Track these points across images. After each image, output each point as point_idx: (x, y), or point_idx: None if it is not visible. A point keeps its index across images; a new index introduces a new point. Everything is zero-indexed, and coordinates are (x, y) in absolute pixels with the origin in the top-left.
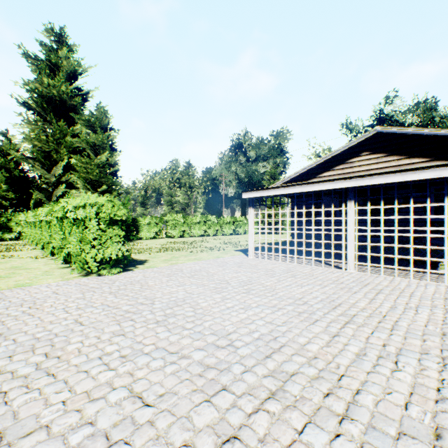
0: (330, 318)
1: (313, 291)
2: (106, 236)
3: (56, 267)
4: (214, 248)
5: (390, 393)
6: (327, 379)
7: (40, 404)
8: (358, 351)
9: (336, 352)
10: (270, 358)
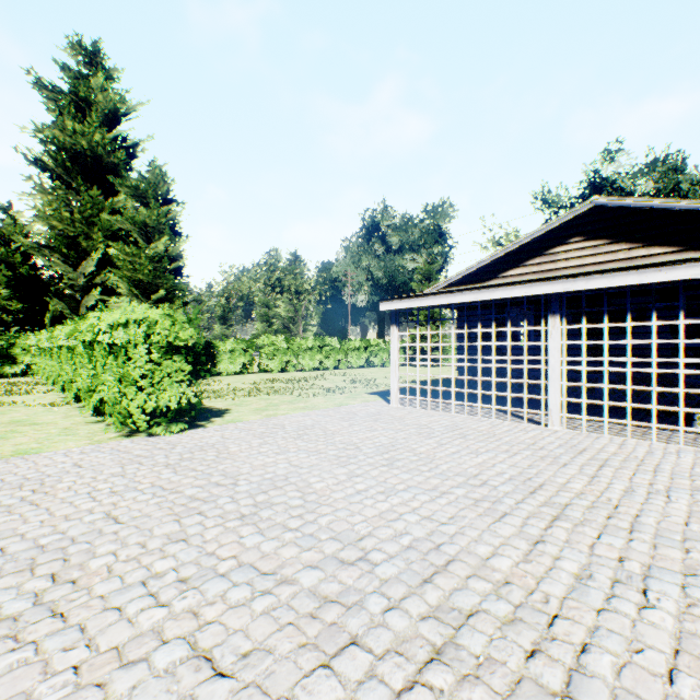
0: (527, 509)
1: (497, 462)
2: (162, 372)
3: (82, 422)
4: (335, 389)
5: (641, 651)
6: (529, 623)
7: (34, 673)
8: (578, 570)
9: (541, 572)
10: (431, 583)
